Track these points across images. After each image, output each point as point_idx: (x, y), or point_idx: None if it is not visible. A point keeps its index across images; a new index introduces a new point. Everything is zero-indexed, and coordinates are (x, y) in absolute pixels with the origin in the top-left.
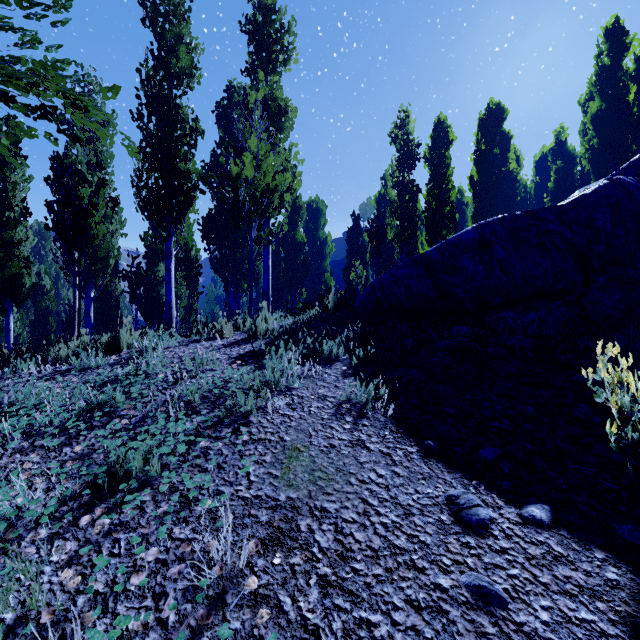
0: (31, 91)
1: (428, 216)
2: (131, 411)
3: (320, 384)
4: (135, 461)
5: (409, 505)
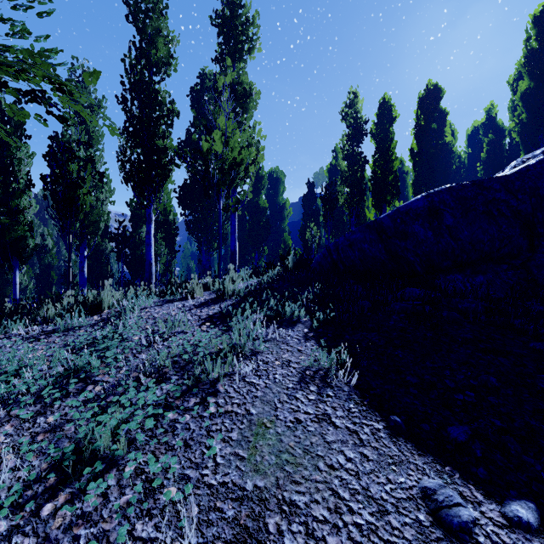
0: (20, 77)
1: (374, 184)
2: (105, 377)
3: (284, 348)
4: (102, 439)
5: (382, 499)
